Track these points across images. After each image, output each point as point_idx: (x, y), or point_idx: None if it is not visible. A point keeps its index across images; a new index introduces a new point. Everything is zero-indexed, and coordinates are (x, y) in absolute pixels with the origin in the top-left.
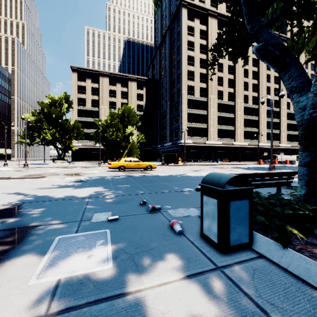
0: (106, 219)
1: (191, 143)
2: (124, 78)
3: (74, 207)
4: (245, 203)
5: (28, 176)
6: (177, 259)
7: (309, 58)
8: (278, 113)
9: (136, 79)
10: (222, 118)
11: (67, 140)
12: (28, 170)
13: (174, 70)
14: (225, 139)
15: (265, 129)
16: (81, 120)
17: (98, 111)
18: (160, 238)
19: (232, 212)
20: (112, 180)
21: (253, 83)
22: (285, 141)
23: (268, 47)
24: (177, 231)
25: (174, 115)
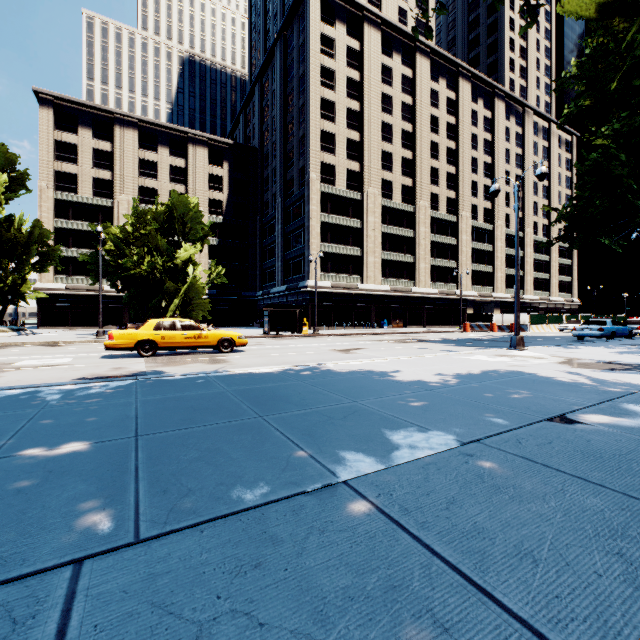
0: None
1: (330, 287)
2: (177, 136)
3: None
4: None
5: None
6: None
7: (569, 115)
8: (490, 233)
9: (208, 140)
10: (391, 237)
11: (8, 273)
12: None
13: (291, 127)
14: (396, 282)
15: (468, 262)
16: (66, 226)
17: (112, 207)
18: None
19: None
20: (55, 403)
21: (448, 172)
22: (501, 288)
23: None
24: None
25: (291, 226)
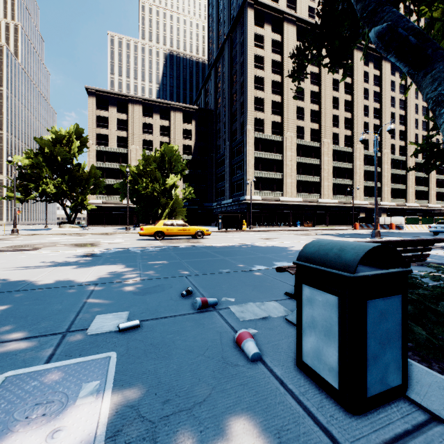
0: (115, 328)
1: (260, 200)
2: (164, 107)
3: (63, 302)
4: (395, 303)
5: (13, 248)
6: (255, 436)
7: None
8: (378, 159)
9: (182, 108)
10: (303, 165)
11: (79, 195)
12: (16, 239)
13: (235, 96)
14: (306, 195)
15: (361, 180)
16: (102, 166)
17: (127, 153)
18: (217, 372)
19: (371, 323)
20: (141, 253)
21: (345, 117)
22: (388, 198)
23: (397, 29)
24: (250, 354)
25: (235, 160)
